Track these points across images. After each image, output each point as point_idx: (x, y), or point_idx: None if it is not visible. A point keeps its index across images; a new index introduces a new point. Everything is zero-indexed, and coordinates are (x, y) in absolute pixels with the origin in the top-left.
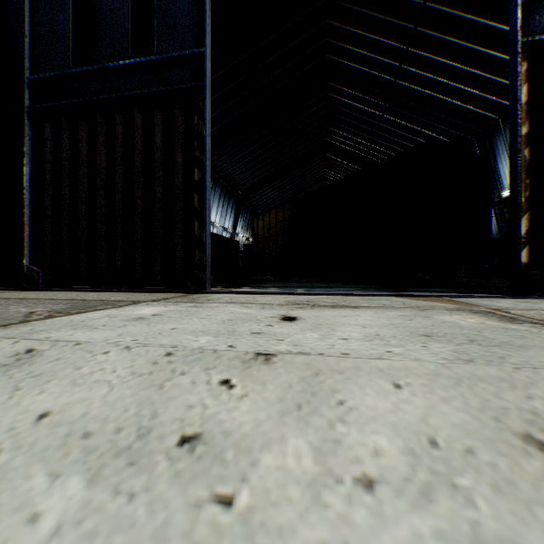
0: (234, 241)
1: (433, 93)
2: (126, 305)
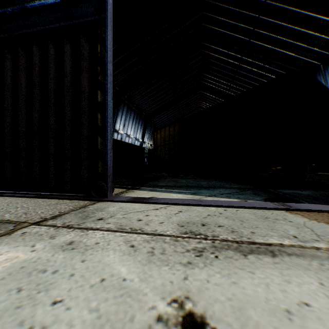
0: (141, 148)
1: (274, 47)
2: None
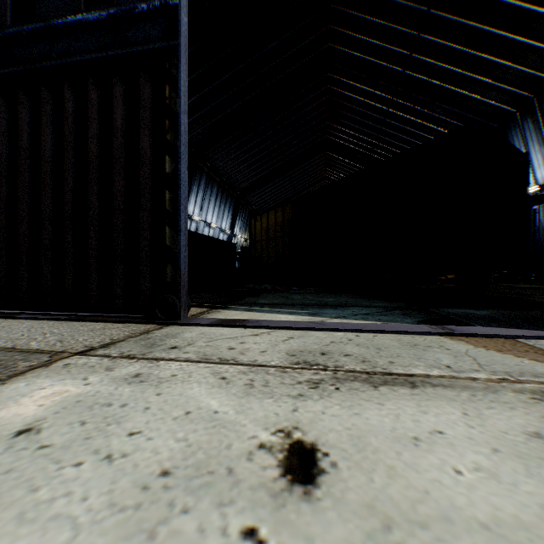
0: (230, 244)
1: (444, 84)
2: (24, 372)
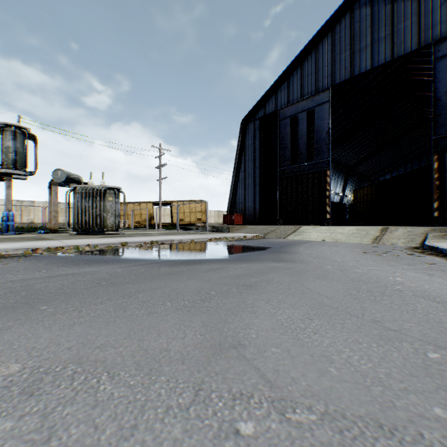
0: (341, 204)
1: None
2: None
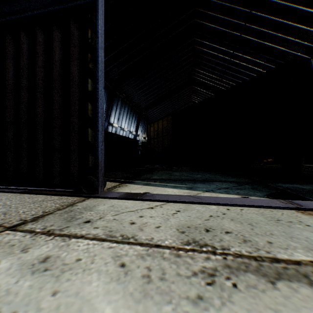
0: (135, 140)
1: (265, 42)
2: None
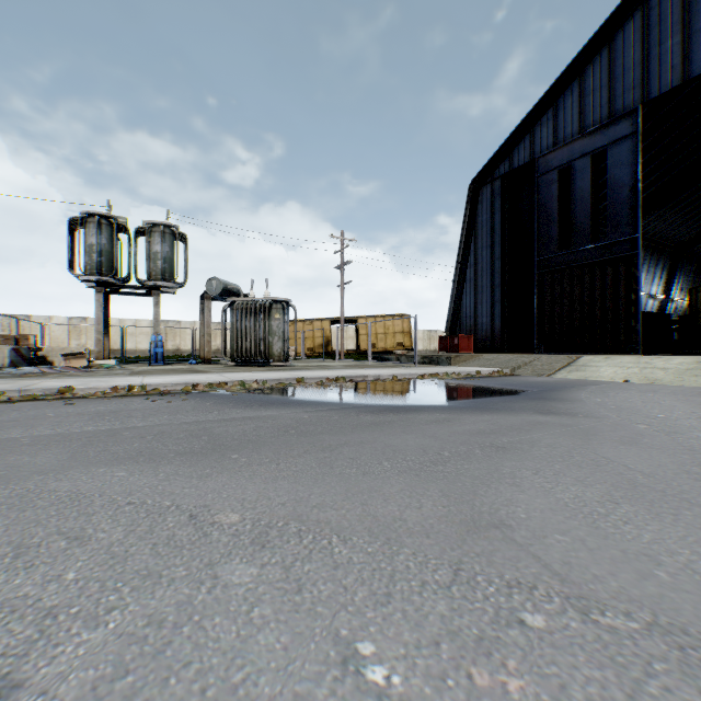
0: (662, 315)
1: None
2: None
